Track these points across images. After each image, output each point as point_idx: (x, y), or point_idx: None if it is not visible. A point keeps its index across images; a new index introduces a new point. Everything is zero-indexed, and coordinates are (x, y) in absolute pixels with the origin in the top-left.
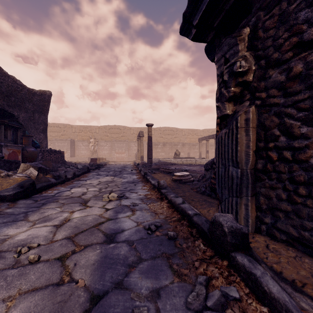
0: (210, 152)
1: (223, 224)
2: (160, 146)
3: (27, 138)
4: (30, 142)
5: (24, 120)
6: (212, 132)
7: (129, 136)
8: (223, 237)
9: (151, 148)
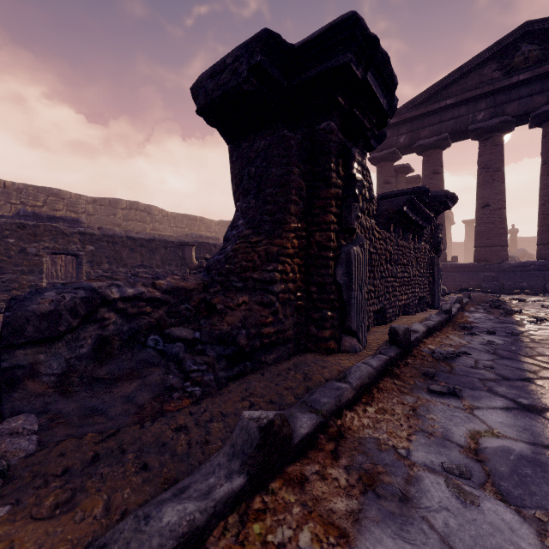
0: None
1: (408, 327)
2: None
3: None
4: None
5: None
6: None
7: None
8: (410, 336)
9: None
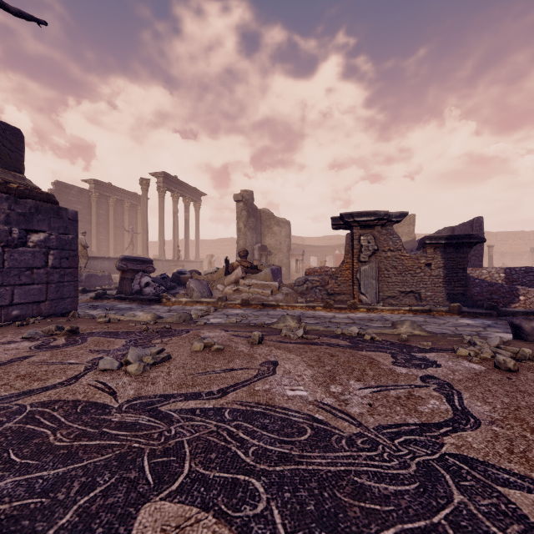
0: None
1: None
2: None
3: None
4: None
5: None
6: None
7: None
8: None
9: (492, 265)
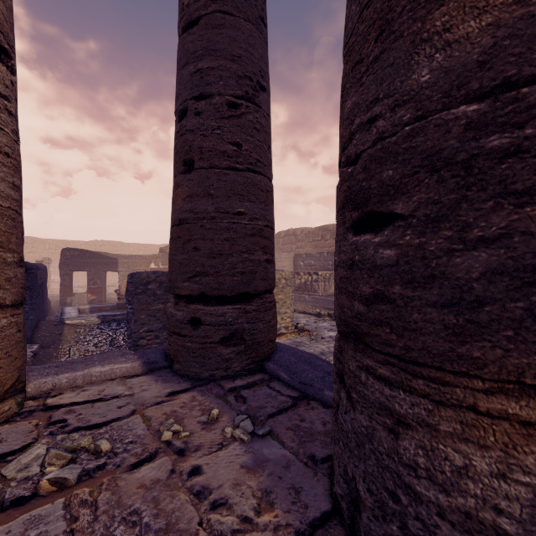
0: None
1: None
2: None
3: None
4: None
5: None
6: None
7: (42, 252)
8: None
9: None
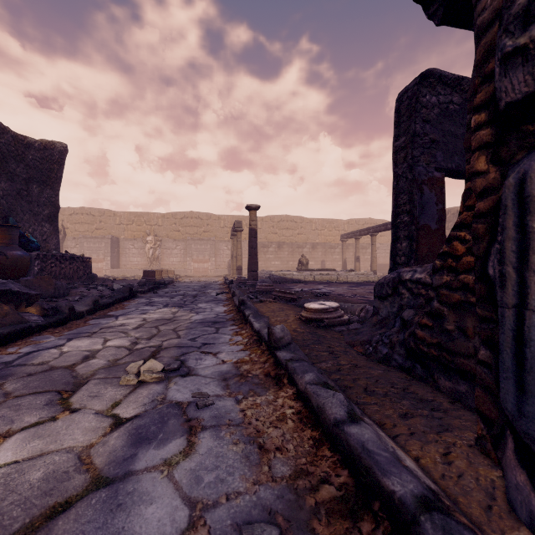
0: (361, 259)
1: None
2: (272, 249)
3: (7, 231)
4: (13, 239)
5: (6, 195)
6: (364, 224)
7: (217, 231)
8: None
9: (255, 252)
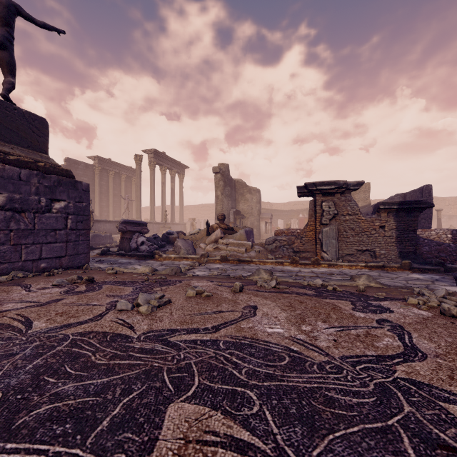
0: None
1: None
2: None
3: None
4: None
5: None
6: None
7: None
8: None
9: (440, 227)
